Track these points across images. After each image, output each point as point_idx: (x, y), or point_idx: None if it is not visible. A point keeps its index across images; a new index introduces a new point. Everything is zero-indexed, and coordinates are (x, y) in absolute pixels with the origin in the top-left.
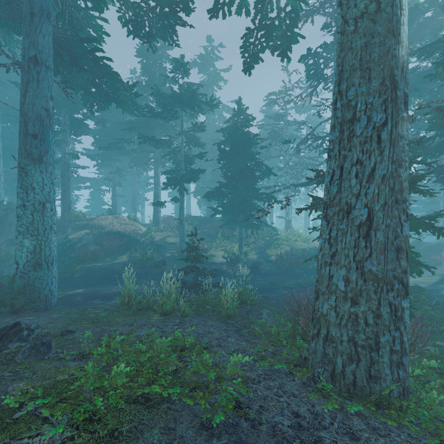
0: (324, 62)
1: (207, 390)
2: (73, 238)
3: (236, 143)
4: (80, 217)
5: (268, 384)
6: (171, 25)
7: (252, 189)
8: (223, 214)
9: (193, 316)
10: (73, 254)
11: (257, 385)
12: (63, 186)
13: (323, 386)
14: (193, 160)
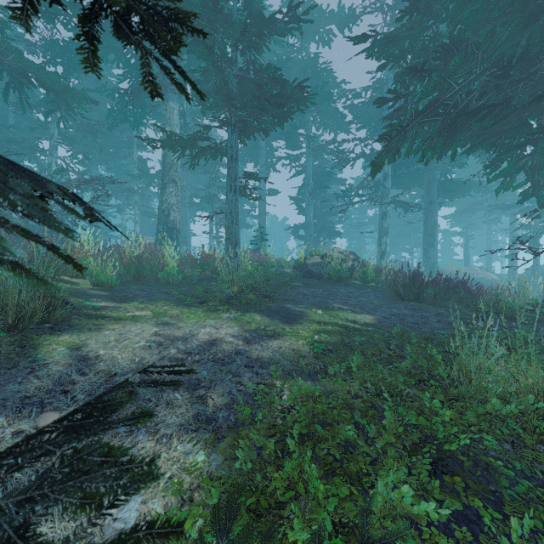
0: None
1: None
2: None
3: None
4: (439, 268)
5: None
6: None
7: None
8: None
9: None
10: None
11: None
12: None
13: None
14: None
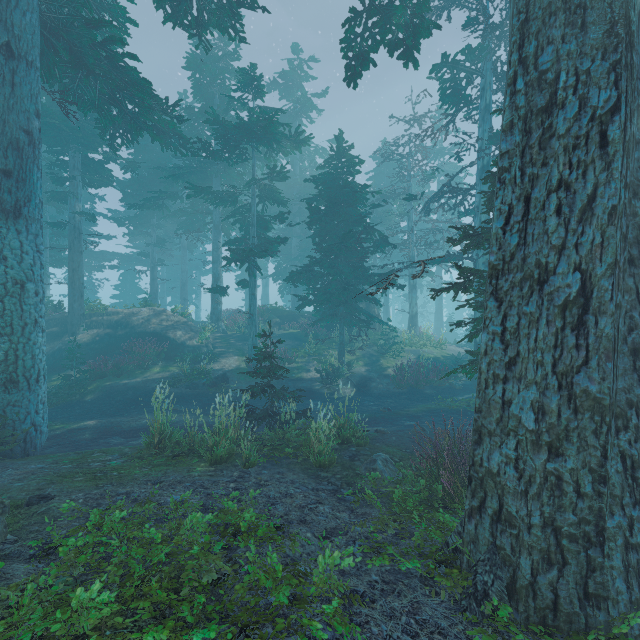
0: (466, 76)
1: (271, 634)
2: (87, 341)
3: (334, 199)
4: (98, 310)
5: (389, 606)
6: (233, 6)
7: (358, 267)
8: (315, 306)
9: (264, 465)
10: (86, 367)
11: (370, 609)
12: (71, 262)
13: (499, 618)
14: (270, 225)
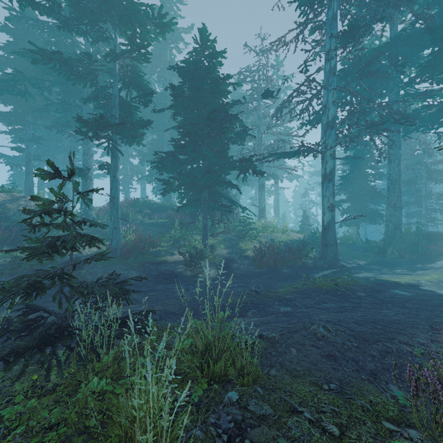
0: None
1: None
2: None
3: (198, 86)
4: None
5: None
6: None
7: (221, 152)
8: (179, 193)
9: None
10: None
11: None
12: None
13: None
14: (135, 113)
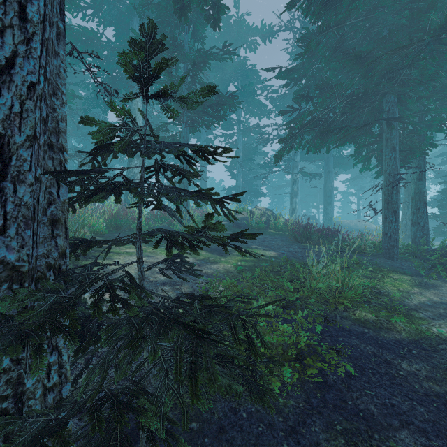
0: None
1: None
2: None
3: None
4: (337, 221)
5: None
6: None
7: None
8: None
9: None
10: None
11: None
12: None
13: None
14: None
